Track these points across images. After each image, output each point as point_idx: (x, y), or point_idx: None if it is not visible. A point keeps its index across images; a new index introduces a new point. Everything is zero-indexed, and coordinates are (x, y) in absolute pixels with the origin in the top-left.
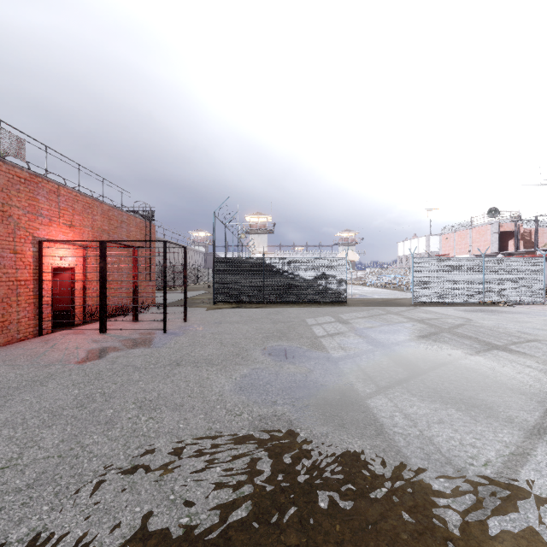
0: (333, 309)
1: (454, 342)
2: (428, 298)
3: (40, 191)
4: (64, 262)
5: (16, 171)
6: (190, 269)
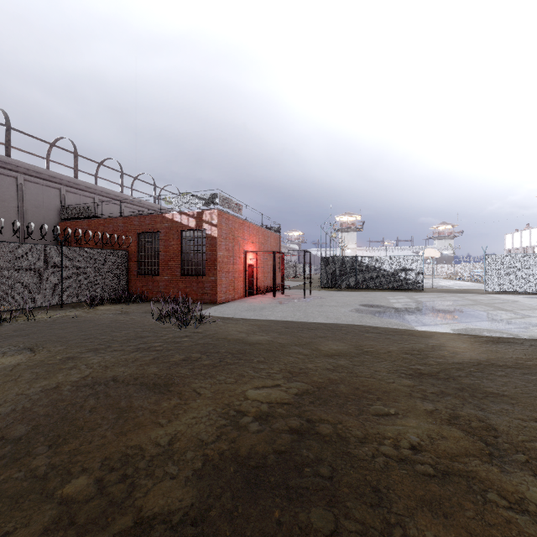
0: (409, 293)
1: (478, 307)
2: (500, 288)
3: (245, 227)
4: (251, 262)
5: (240, 220)
6: (290, 265)
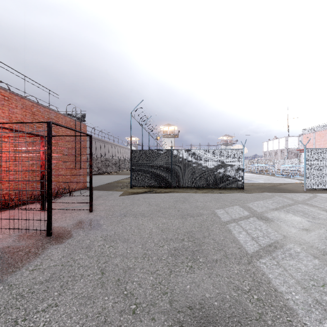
0: (236, 196)
1: None
2: (320, 185)
3: None
4: None
5: None
6: (124, 160)
